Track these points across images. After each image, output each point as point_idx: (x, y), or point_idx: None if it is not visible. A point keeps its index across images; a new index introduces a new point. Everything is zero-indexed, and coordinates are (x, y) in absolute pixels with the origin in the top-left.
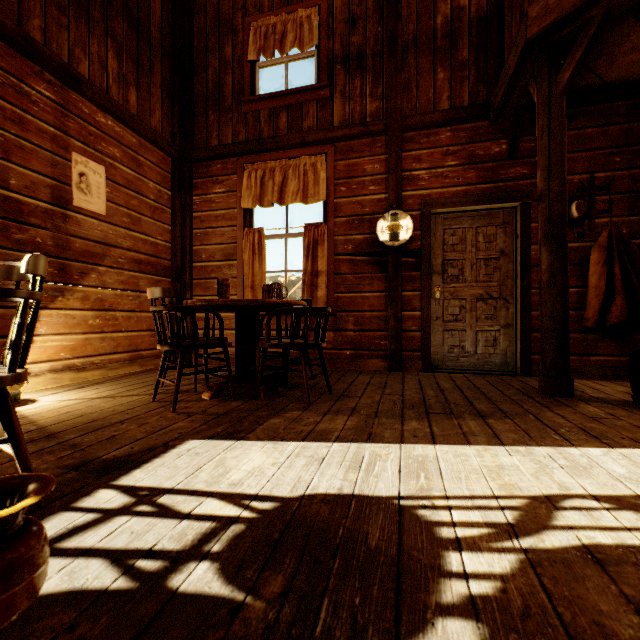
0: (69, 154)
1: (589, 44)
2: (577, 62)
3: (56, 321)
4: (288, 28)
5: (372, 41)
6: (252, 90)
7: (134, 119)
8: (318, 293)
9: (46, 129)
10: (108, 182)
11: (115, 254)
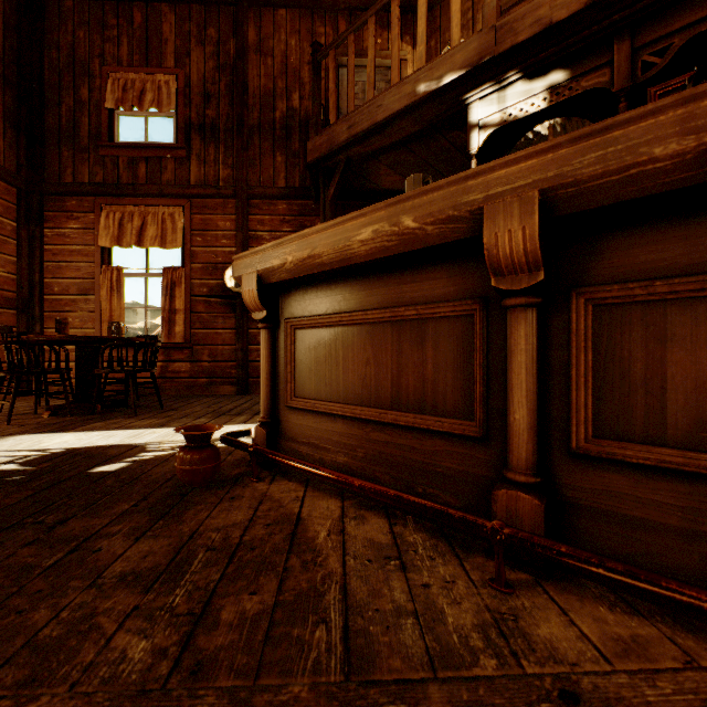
0: None
1: (342, 175)
2: (337, 184)
3: None
4: (147, 87)
5: (224, 118)
6: (111, 135)
7: None
8: (176, 329)
9: None
10: None
11: None
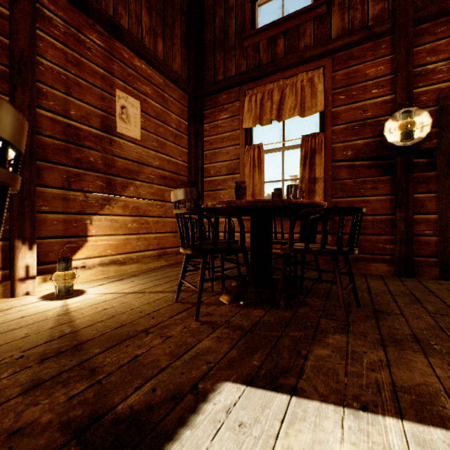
0: (114, 91)
1: None
2: None
3: (104, 224)
4: None
5: None
6: (252, 26)
7: (161, 63)
8: (315, 199)
9: (97, 70)
10: (142, 114)
11: (147, 171)
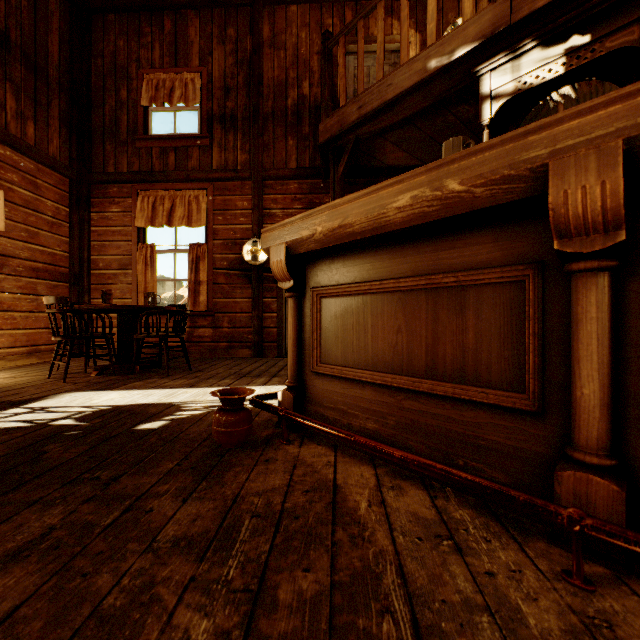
0: None
1: (351, 153)
2: (346, 163)
3: None
4: (176, 85)
5: (242, 108)
6: (145, 129)
7: (32, 149)
8: (200, 298)
9: None
10: (7, 203)
11: (13, 264)
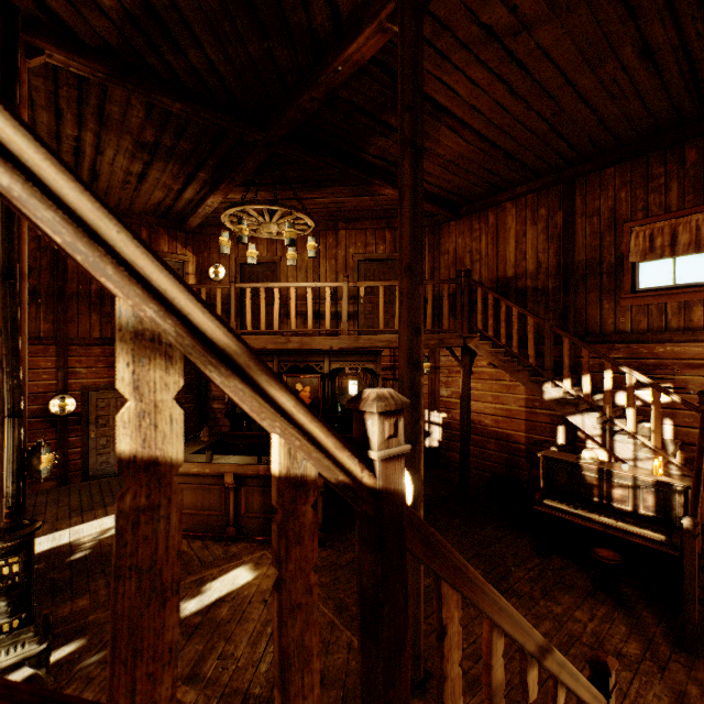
0: None
1: None
2: None
3: None
4: None
5: (46, 286)
6: None
7: None
8: None
9: None
10: None
11: None
